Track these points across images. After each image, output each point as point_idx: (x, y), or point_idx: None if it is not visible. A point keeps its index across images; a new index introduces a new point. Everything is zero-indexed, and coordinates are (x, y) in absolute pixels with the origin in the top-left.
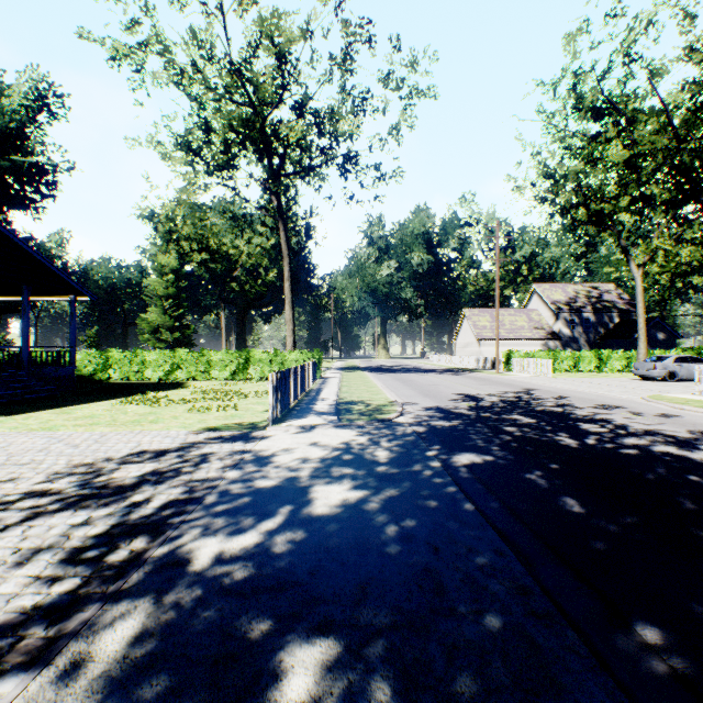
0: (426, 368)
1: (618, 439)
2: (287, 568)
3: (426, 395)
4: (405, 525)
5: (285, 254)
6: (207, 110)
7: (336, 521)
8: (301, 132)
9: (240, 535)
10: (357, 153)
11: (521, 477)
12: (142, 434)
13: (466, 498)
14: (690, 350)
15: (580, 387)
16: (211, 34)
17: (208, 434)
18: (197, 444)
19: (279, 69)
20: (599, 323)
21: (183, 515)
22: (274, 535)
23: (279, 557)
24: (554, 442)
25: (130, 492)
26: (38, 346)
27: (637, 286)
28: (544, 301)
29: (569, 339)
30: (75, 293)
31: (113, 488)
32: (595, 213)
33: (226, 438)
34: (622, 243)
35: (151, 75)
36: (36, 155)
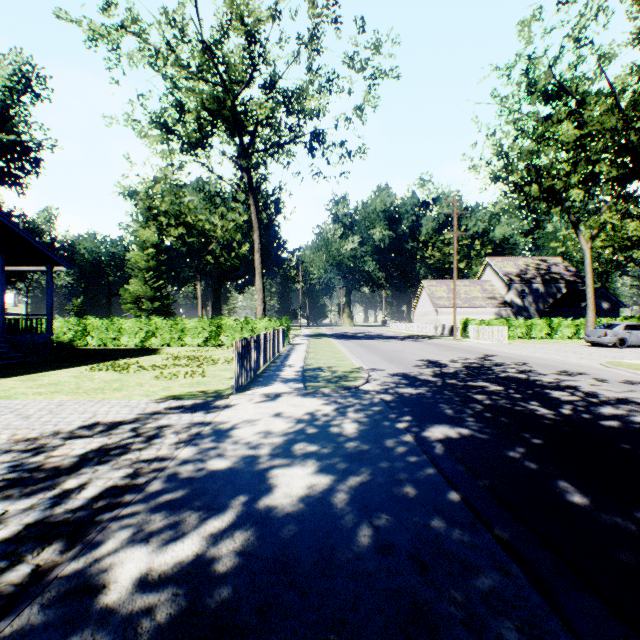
0: (388, 335)
1: (594, 409)
2: (229, 600)
3: (390, 362)
4: (381, 526)
5: (255, 227)
6: (180, 90)
7: (297, 520)
8: (270, 109)
9: (177, 541)
10: (323, 130)
11: (504, 455)
12: (101, 403)
13: (448, 484)
14: (634, 319)
15: (537, 353)
16: (183, 14)
17: (169, 403)
18: (155, 414)
19: (249, 49)
20: (547, 293)
21: (116, 510)
22: (219, 542)
23: (221, 580)
24: (528, 411)
25: (64, 476)
26: (14, 314)
27: (586, 258)
28: (496, 273)
29: (520, 308)
30: (51, 263)
31: (47, 470)
32: (546, 190)
33: (187, 408)
34: (571, 218)
35: (127, 55)
36: (20, 133)
